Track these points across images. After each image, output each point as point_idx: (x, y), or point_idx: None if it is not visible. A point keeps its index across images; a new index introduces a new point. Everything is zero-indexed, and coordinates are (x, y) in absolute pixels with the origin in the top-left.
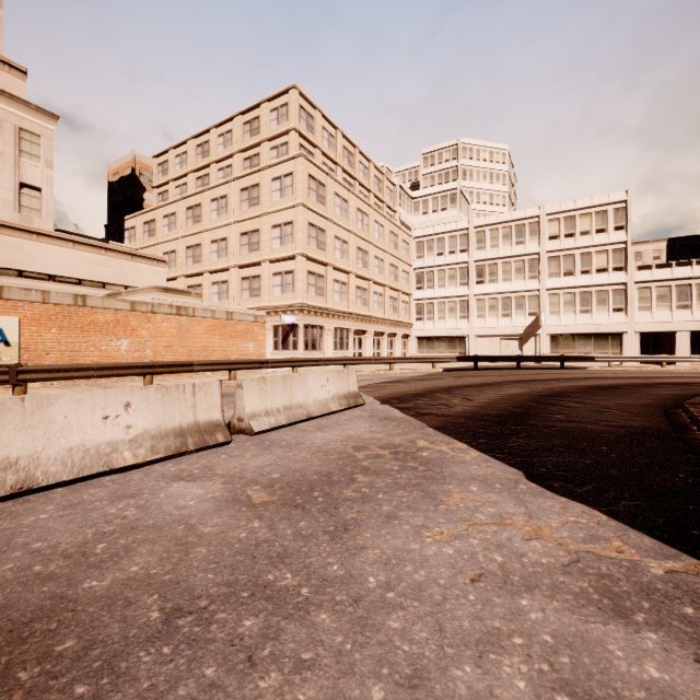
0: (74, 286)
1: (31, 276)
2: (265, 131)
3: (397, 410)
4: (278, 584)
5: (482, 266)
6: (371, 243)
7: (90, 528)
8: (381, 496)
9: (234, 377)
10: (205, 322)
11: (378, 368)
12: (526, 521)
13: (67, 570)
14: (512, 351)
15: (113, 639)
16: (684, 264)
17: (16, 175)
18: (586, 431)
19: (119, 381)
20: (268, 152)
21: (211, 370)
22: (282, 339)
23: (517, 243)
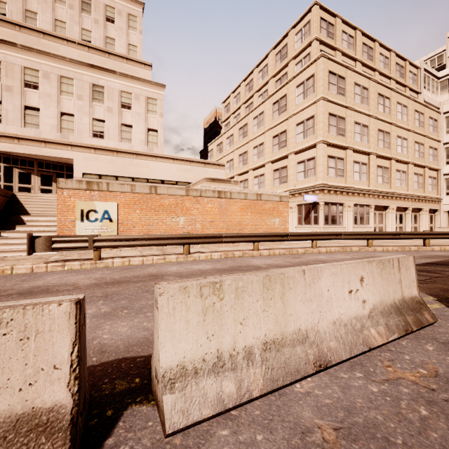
0: (173, 185)
1: (152, 181)
2: (291, 53)
3: None
4: None
5: None
6: (393, 124)
7: None
8: None
9: (257, 248)
10: (239, 202)
11: (405, 242)
12: None
13: None
14: None
15: None
16: None
17: (146, 125)
18: None
19: (178, 246)
20: (293, 68)
21: (237, 241)
22: (305, 215)
23: None
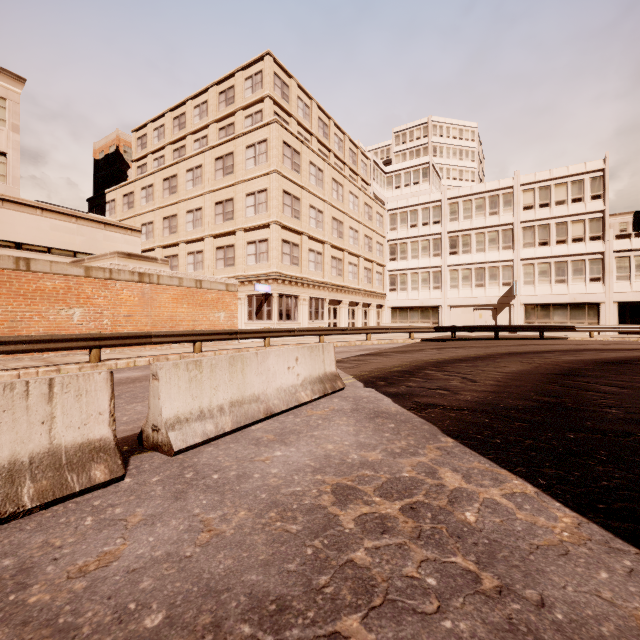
0: (43, 254)
1: None
2: (239, 100)
3: (388, 399)
4: None
5: (456, 237)
6: (346, 214)
7: None
8: None
9: (199, 350)
10: (171, 290)
11: (354, 338)
12: None
13: None
14: (485, 321)
15: None
16: None
17: None
18: None
19: (71, 354)
20: (243, 121)
21: (172, 342)
22: (256, 309)
23: (491, 214)
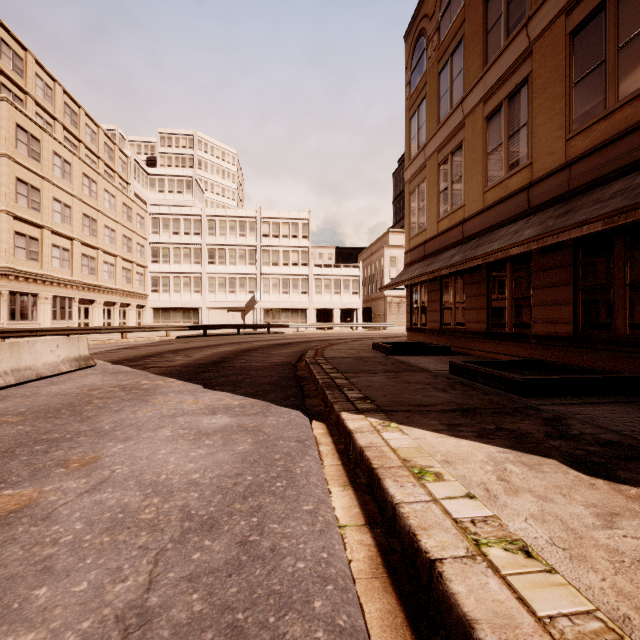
0: None
1: None
2: None
3: (127, 367)
4: (51, 438)
5: (214, 249)
6: (100, 211)
7: None
8: (112, 405)
9: None
10: None
11: (110, 337)
12: (193, 400)
13: None
14: (237, 321)
15: None
16: (337, 266)
17: None
18: (251, 366)
19: None
20: None
21: None
22: None
23: (241, 235)
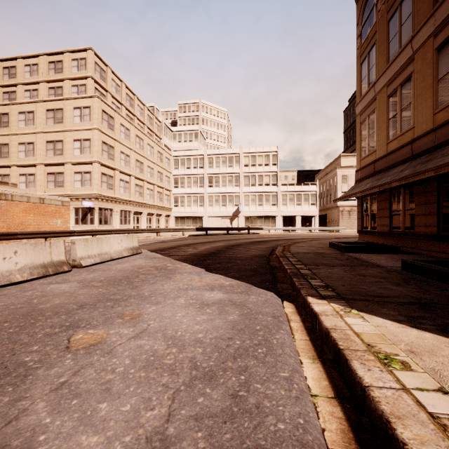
0: None
1: None
2: (67, 72)
3: (159, 254)
4: (115, 298)
5: (212, 177)
6: (145, 157)
7: (23, 298)
8: (150, 279)
9: None
10: (21, 204)
11: (150, 235)
12: (199, 279)
13: (27, 306)
14: (227, 225)
15: (64, 311)
16: (299, 184)
17: None
18: (237, 257)
19: None
20: (70, 87)
21: (31, 238)
22: (82, 217)
23: (229, 166)
